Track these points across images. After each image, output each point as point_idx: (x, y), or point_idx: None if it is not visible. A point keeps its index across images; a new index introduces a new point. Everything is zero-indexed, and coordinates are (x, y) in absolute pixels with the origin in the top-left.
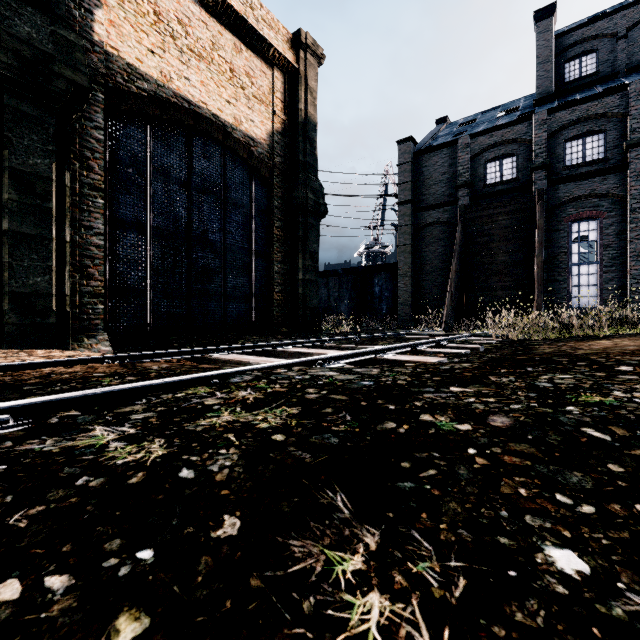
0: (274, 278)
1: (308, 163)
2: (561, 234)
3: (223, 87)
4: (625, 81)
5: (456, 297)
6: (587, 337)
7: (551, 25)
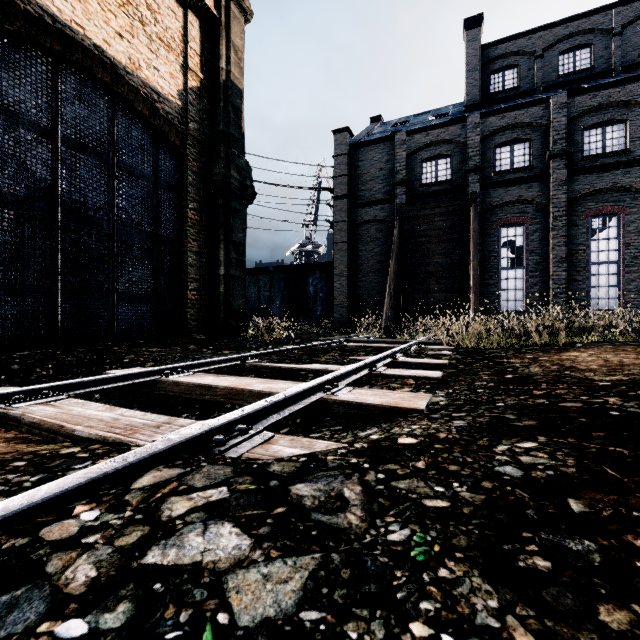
0: (187, 272)
1: (232, 135)
2: (492, 238)
3: (111, 12)
4: (544, 96)
5: (395, 299)
6: (544, 346)
7: (479, 35)
